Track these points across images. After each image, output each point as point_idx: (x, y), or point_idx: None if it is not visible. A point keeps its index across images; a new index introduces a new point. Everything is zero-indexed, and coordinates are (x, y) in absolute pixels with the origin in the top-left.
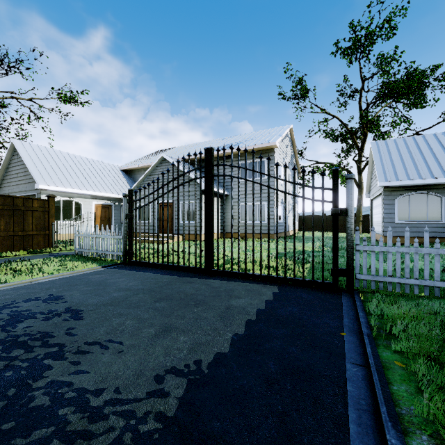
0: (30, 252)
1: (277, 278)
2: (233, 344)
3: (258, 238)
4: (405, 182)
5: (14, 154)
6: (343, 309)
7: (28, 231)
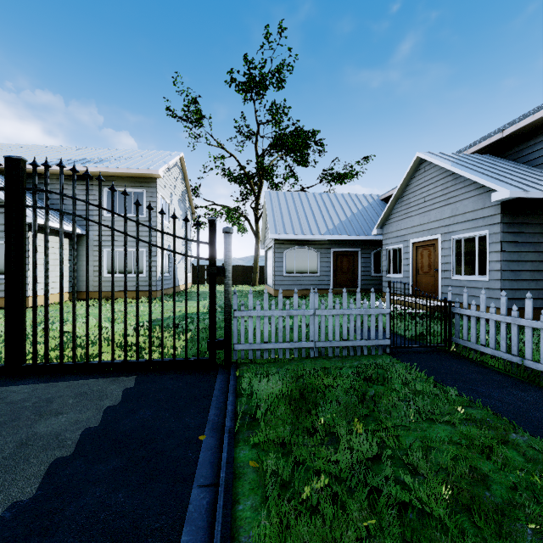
0: None
1: (138, 363)
2: None
3: (133, 298)
4: (291, 236)
5: None
6: (214, 395)
7: None
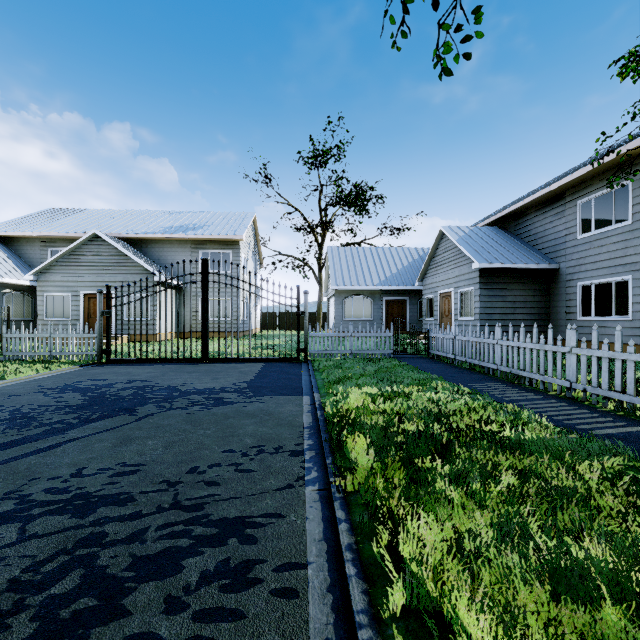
0: None
1: (262, 359)
2: (256, 377)
3: (222, 337)
4: (349, 287)
5: None
6: (302, 367)
7: None
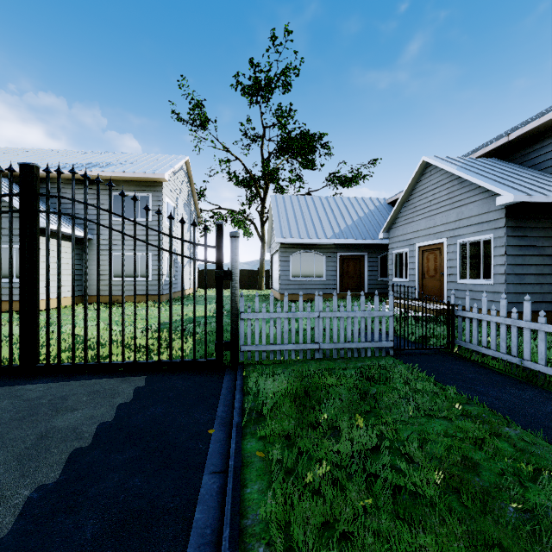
0: None
1: (147, 364)
2: (27, 511)
3: (139, 302)
4: (297, 240)
5: None
6: (222, 394)
7: None
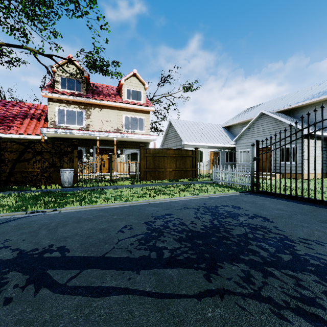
0: (189, 179)
1: None
2: None
3: None
4: None
5: (170, 127)
6: None
7: (187, 168)
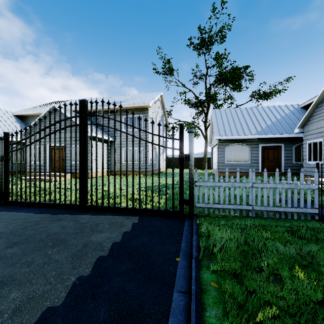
0: None
1: (139, 209)
2: (72, 291)
3: (136, 175)
4: (230, 137)
5: None
6: (183, 233)
7: None
